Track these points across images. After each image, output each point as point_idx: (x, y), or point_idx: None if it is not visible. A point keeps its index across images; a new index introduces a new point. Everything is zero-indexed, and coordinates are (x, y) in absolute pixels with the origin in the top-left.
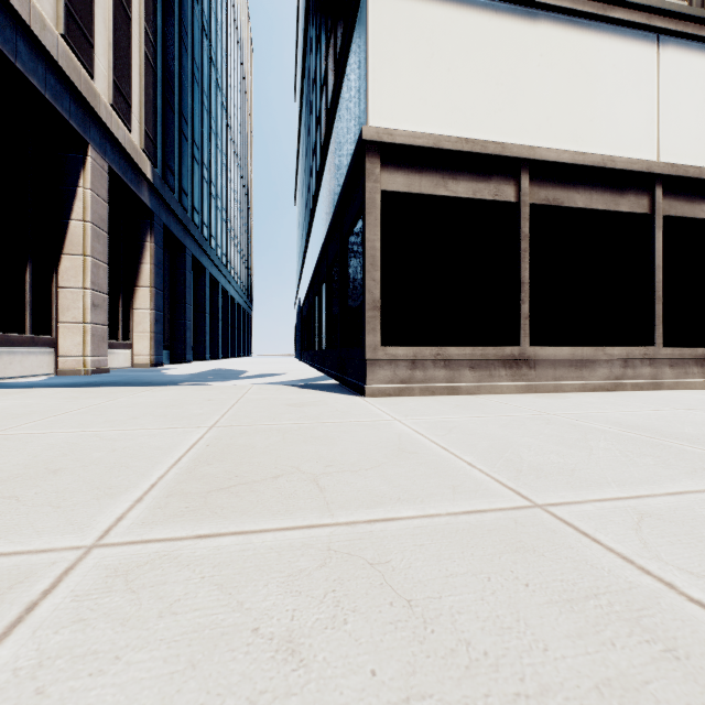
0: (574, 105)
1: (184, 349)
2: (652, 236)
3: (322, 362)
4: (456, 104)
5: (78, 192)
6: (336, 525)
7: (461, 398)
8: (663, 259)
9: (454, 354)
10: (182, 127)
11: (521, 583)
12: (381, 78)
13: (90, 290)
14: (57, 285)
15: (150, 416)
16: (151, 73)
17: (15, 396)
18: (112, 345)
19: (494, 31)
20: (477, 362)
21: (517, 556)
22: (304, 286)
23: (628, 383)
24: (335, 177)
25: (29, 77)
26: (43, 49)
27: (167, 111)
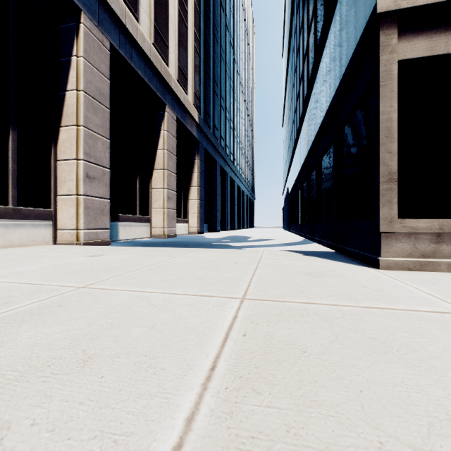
0: None
1: (215, 223)
2: None
3: (311, 233)
4: None
5: (161, 133)
6: None
7: None
8: None
9: None
10: (214, 88)
11: None
12: None
13: (167, 189)
14: (151, 187)
15: (191, 278)
16: (198, 58)
17: (123, 252)
18: (178, 221)
19: None
20: None
21: None
22: (291, 179)
23: None
24: (328, 81)
25: (137, 71)
26: (143, 53)
27: (206, 80)
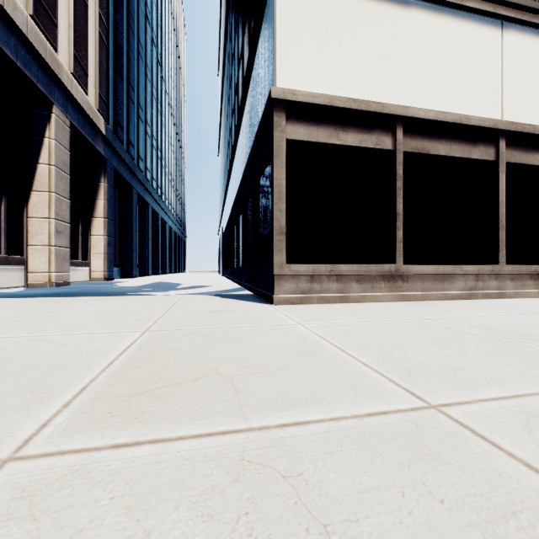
0: (438, 74)
1: (131, 267)
2: (497, 178)
3: (239, 277)
4: (346, 71)
5: (45, 141)
6: (249, 431)
7: (350, 305)
8: (505, 196)
9: (344, 270)
10: (129, 93)
11: (436, 498)
12: (286, 49)
13: (55, 219)
14: (28, 216)
15: (94, 322)
16: (104, 49)
17: None
18: (73, 263)
19: (375, 14)
20: (362, 277)
21: (425, 465)
22: (225, 218)
23: (479, 293)
24: (249, 131)
25: (3, 48)
26: (15, 25)
27: (118, 80)
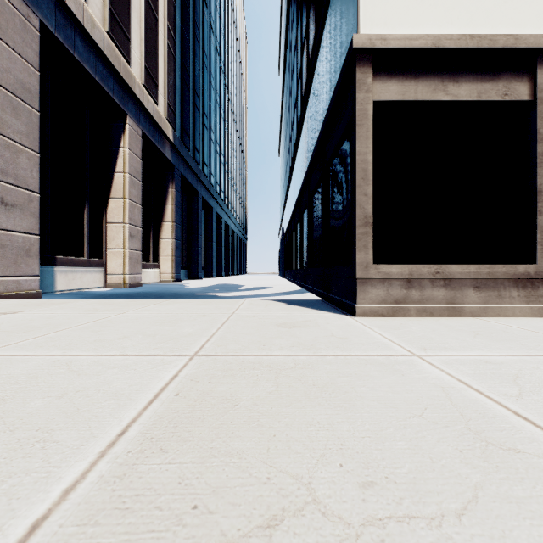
0: None
1: (197, 269)
2: None
3: (303, 280)
4: None
5: (120, 151)
6: None
7: (468, 321)
8: None
9: (455, 272)
10: (195, 101)
11: None
12: None
13: (128, 224)
14: (106, 221)
15: (139, 336)
16: (172, 60)
17: (55, 306)
18: (145, 265)
19: None
20: (483, 282)
21: None
22: (287, 218)
23: None
24: (317, 112)
25: (83, 65)
26: (93, 42)
27: (184, 89)
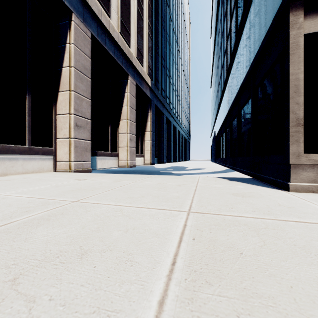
0: None
1: (163, 157)
2: None
3: (233, 164)
4: None
5: (125, 94)
6: None
7: None
8: None
9: None
10: (162, 62)
11: None
12: None
13: (129, 133)
14: (118, 132)
15: (150, 196)
16: (150, 41)
17: (100, 177)
18: (137, 156)
19: None
20: None
21: None
22: (218, 125)
23: None
24: (246, 53)
25: (109, 52)
26: (113, 39)
27: (156, 56)
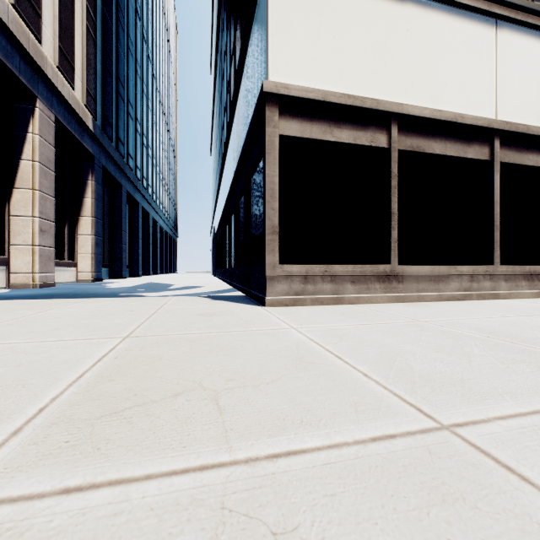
0: (433, 71)
1: (121, 267)
2: (492, 178)
3: (231, 278)
4: (340, 66)
5: (28, 136)
6: (233, 465)
7: (344, 307)
8: (499, 196)
9: (338, 271)
10: (119, 89)
11: None
12: (279, 41)
13: (38, 218)
14: (9, 214)
15: (72, 327)
16: (92, 43)
17: None
18: (59, 264)
19: (370, 8)
20: (357, 278)
21: (447, 511)
22: (217, 218)
23: (474, 294)
24: (241, 128)
25: None
26: None
27: (106, 75)
